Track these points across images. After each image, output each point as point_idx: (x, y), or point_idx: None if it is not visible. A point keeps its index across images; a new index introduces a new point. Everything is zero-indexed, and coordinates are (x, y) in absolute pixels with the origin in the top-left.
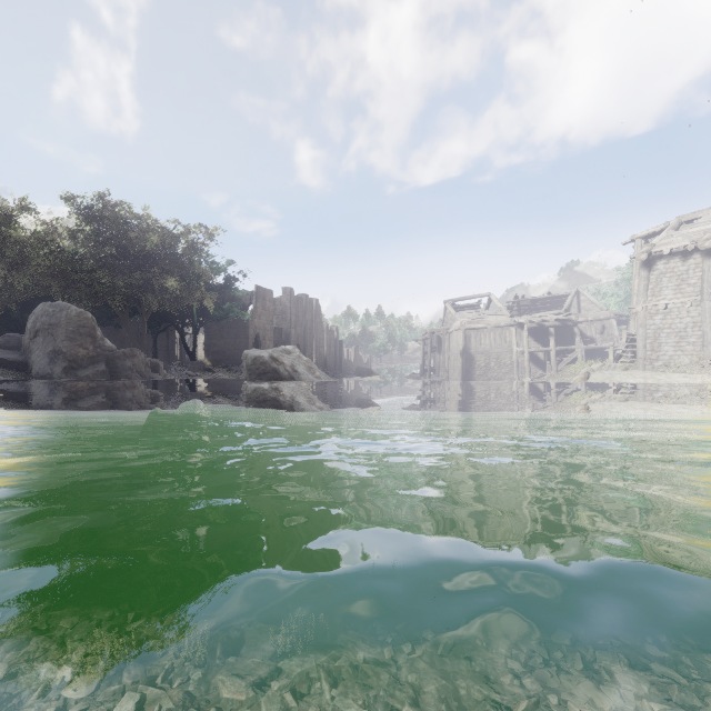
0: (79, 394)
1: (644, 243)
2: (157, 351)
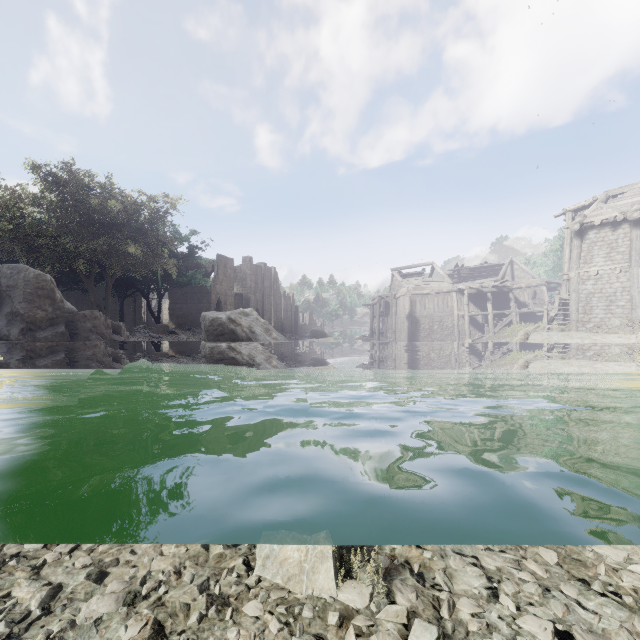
0: (35, 356)
1: (574, 216)
2: (123, 315)
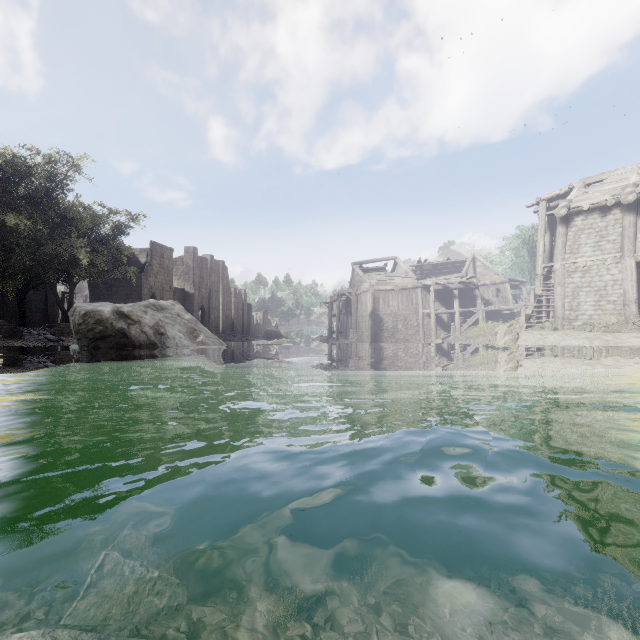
0: None
1: (548, 206)
2: (23, 312)
